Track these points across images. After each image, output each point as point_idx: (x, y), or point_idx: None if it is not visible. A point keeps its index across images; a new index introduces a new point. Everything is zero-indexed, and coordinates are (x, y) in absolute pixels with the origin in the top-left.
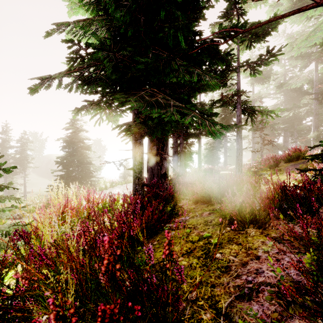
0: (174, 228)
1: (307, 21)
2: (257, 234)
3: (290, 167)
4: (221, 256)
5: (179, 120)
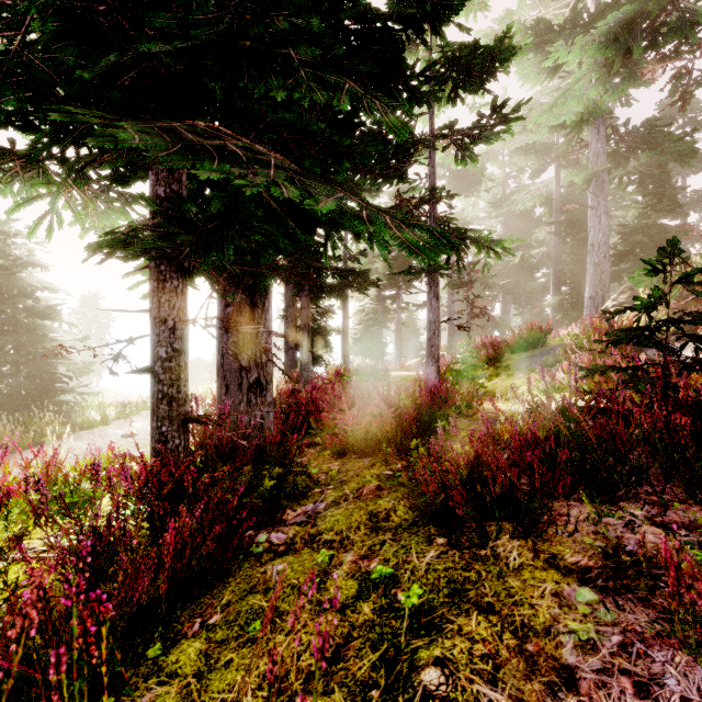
0: (282, 549)
1: (542, 85)
2: (527, 562)
3: (525, 362)
4: (444, 683)
5: (298, 234)
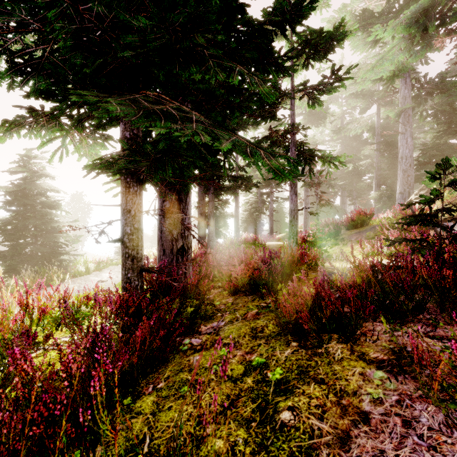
0: (198, 347)
1: (368, 52)
2: (346, 356)
3: (355, 236)
4: (293, 419)
5: (207, 157)
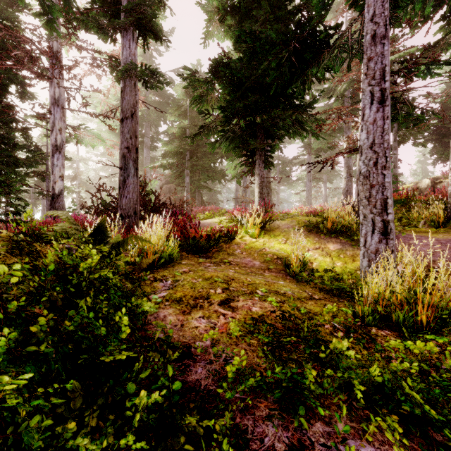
0: None
1: None
2: None
3: None
4: None
5: None
